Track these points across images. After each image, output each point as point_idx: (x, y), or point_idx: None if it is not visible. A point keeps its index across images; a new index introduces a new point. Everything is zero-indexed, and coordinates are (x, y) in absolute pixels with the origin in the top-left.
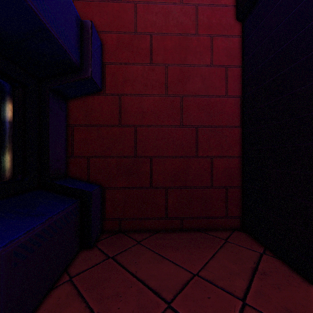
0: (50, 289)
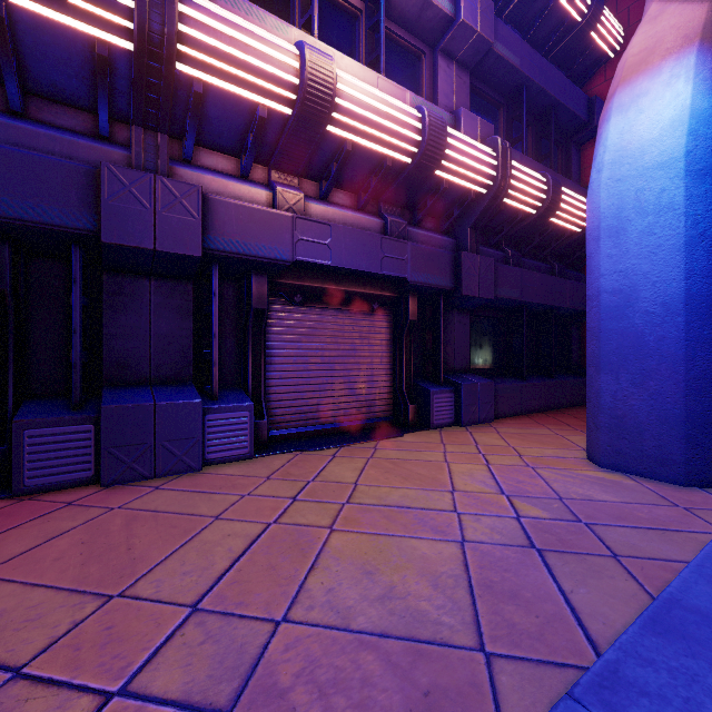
0: (577, 405)
